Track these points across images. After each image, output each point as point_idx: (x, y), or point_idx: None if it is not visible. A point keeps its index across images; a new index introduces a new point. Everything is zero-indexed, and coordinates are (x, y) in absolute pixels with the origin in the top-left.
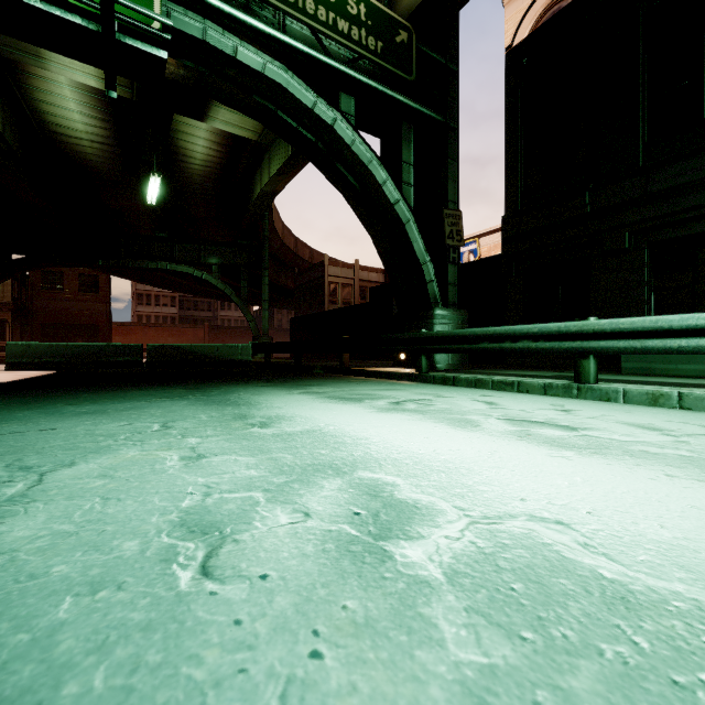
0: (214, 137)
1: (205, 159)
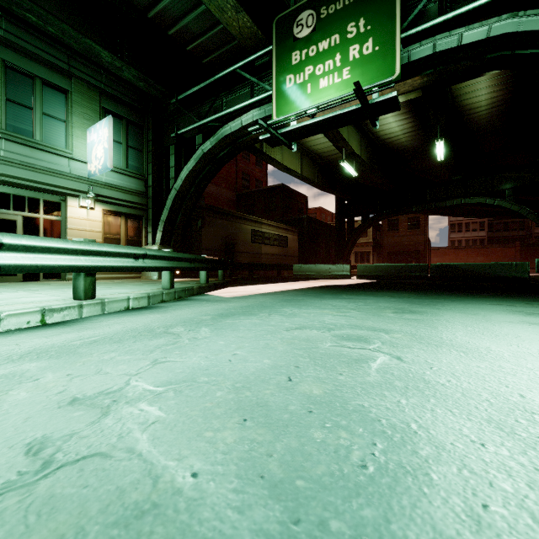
0: (494, 81)
1: (490, 102)
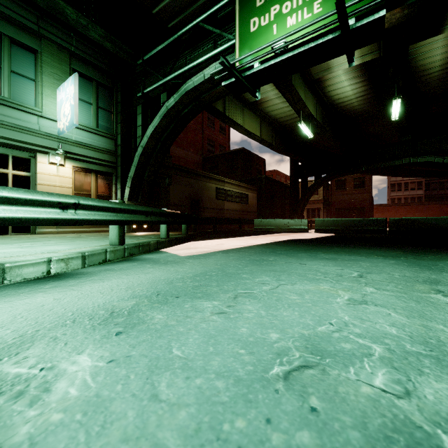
0: None
1: (444, 63)
